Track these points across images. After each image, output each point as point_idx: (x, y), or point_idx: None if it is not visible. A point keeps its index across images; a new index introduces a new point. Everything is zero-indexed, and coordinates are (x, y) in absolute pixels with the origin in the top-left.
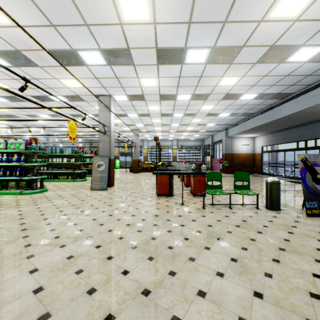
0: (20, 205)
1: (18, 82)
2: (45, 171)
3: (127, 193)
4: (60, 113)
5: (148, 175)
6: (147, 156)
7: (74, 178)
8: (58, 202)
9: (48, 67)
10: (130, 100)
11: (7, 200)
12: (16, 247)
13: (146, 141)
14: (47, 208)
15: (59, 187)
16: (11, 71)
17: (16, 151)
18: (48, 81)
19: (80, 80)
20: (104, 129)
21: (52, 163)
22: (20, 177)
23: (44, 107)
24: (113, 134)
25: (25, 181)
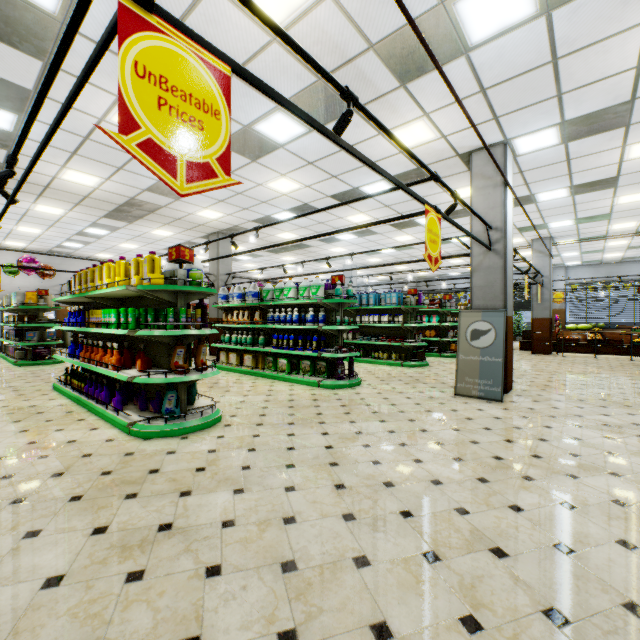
0: (322, 415)
1: (314, 170)
2: (350, 341)
3: (587, 425)
4: (411, 191)
5: (595, 364)
6: (563, 310)
7: (401, 358)
8: (395, 424)
9: (371, 105)
10: (564, 142)
11: (300, 398)
12: (347, 622)
13: (559, 270)
14: (377, 438)
15: (378, 377)
16: (321, 69)
17: (311, 301)
18: (364, 148)
19: (434, 118)
20: (485, 238)
21: (360, 325)
22: (318, 352)
23: (382, 172)
24: (510, 248)
25: (324, 360)
